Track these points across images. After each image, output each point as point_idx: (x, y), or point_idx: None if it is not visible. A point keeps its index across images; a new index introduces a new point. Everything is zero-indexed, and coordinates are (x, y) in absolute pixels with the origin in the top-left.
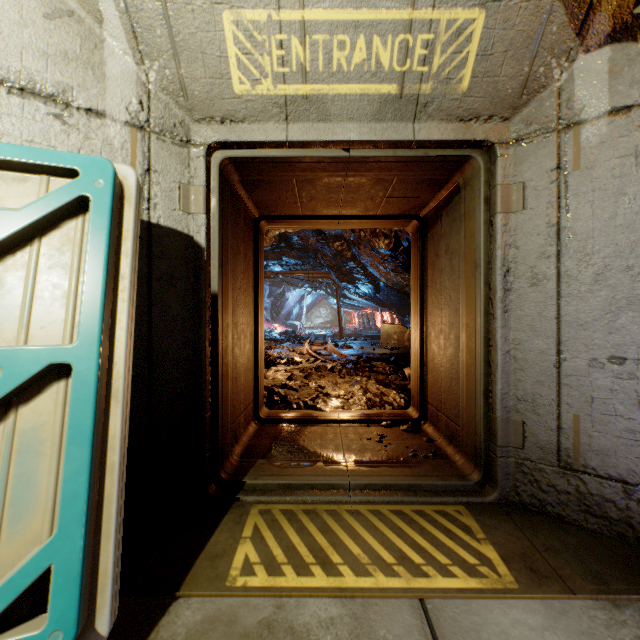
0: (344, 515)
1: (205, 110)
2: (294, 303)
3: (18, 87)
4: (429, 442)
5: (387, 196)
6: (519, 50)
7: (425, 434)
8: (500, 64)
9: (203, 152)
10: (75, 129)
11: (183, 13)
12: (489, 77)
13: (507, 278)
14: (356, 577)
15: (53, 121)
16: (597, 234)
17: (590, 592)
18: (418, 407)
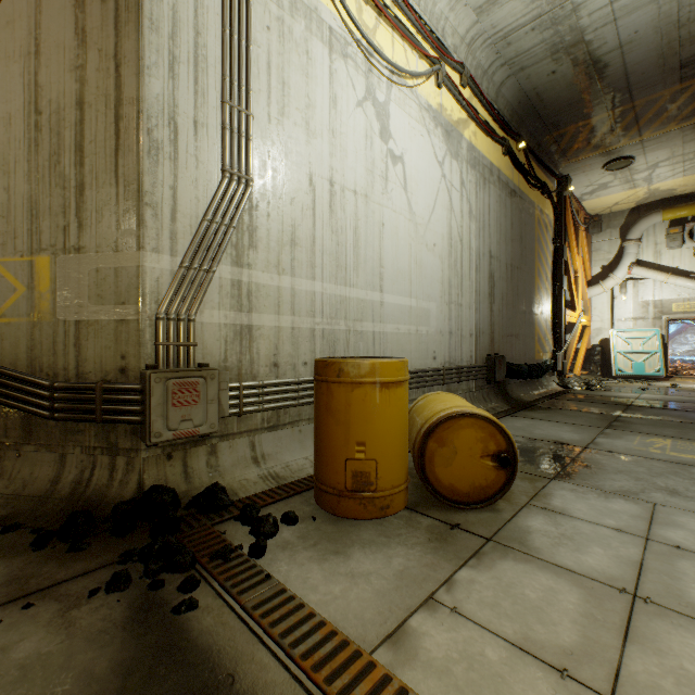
0: None
1: (665, 313)
2: None
3: (638, 318)
4: None
5: None
6: None
7: None
8: None
9: (664, 320)
10: (644, 322)
11: (664, 304)
12: None
13: None
14: None
15: (642, 321)
16: None
17: None
18: None
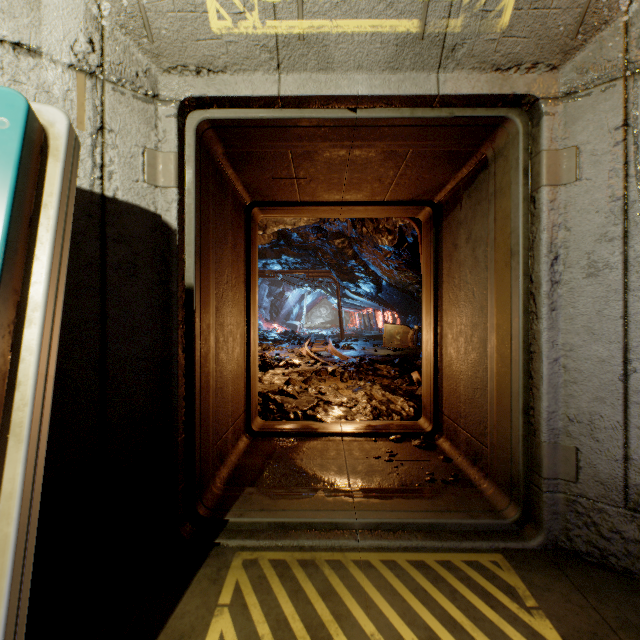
0: (351, 569)
1: (176, 56)
2: (294, 303)
3: None
4: (447, 462)
5: (398, 176)
6: None
7: (441, 451)
8: None
9: (174, 110)
10: None
11: None
12: (537, 9)
13: (555, 267)
14: None
15: None
16: None
17: None
18: (431, 418)
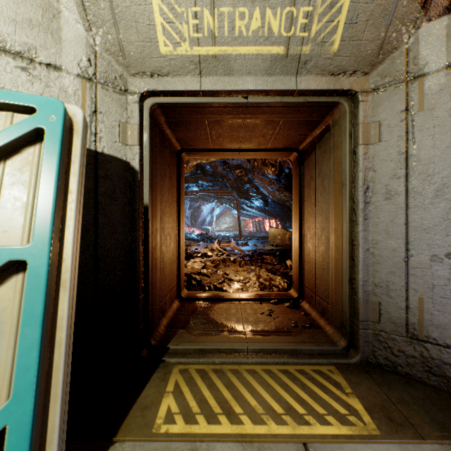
0: (244, 373)
1: (138, 66)
2: (207, 213)
3: None
4: (306, 316)
5: (275, 134)
6: (377, 19)
7: (303, 309)
8: (363, 30)
9: (137, 98)
10: (38, 79)
11: None
12: (354, 41)
13: (367, 194)
14: (253, 425)
15: (20, 72)
16: (437, 160)
17: (436, 438)
18: (297, 289)
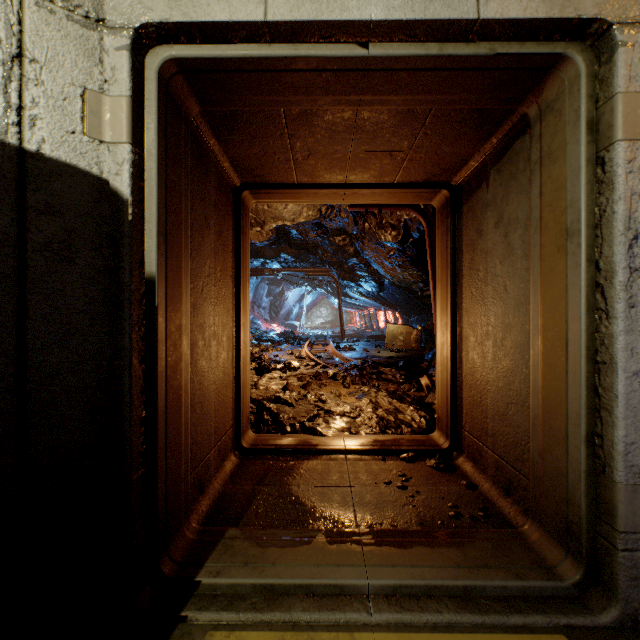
0: None
1: None
2: (294, 302)
3: None
4: (472, 489)
5: (413, 149)
6: None
7: (462, 474)
8: None
9: (126, 40)
10: None
11: None
12: None
13: (634, 250)
14: None
15: None
16: None
17: None
18: (448, 433)
